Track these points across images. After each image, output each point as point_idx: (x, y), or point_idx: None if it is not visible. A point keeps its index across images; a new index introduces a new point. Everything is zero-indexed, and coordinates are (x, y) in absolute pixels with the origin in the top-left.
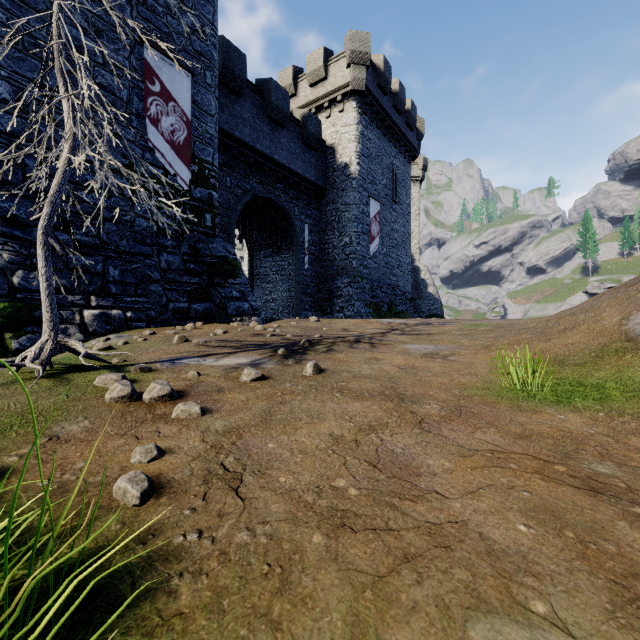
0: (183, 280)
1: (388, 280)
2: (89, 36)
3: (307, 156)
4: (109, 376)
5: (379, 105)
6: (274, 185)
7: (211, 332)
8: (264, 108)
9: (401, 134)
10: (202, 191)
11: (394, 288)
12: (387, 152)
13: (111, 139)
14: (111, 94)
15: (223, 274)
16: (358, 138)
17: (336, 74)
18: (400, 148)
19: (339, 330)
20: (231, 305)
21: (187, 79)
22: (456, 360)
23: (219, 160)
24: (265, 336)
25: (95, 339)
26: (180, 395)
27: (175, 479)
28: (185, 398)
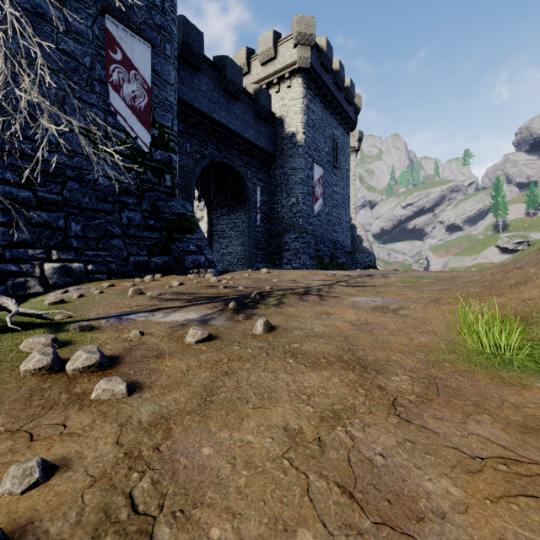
0: (143, 235)
1: (330, 236)
2: (52, 4)
3: (259, 126)
4: (37, 339)
5: (322, 82)
6: (229, 151)
7: (168, 284)
8: (220, 82)
9: (341, 108)
10: (162, 153)
11: (335, 243)
12: (329, 123)
13: (52, 85)
14: (74, 60)
15: (181, 230)
16: (304, 110)
17: (284, 54)
18: (340, 120)
19: (288, 282)
20: (188, 258)
21: (148, 50)
22: (408, 315)
23: (180, 128)
24: (218, 288)
25: (55, 291)
26: (112, 363)
27: (48, 535)
28: (117, 367)
